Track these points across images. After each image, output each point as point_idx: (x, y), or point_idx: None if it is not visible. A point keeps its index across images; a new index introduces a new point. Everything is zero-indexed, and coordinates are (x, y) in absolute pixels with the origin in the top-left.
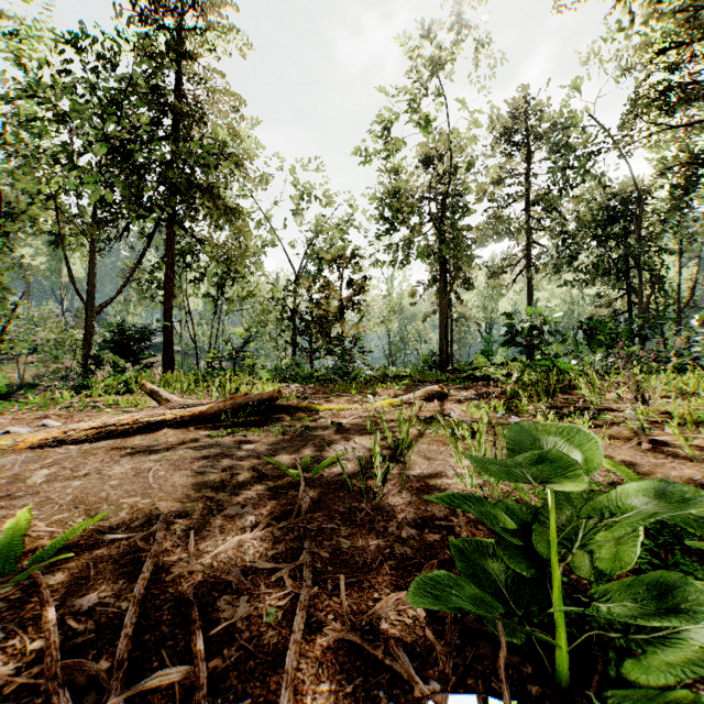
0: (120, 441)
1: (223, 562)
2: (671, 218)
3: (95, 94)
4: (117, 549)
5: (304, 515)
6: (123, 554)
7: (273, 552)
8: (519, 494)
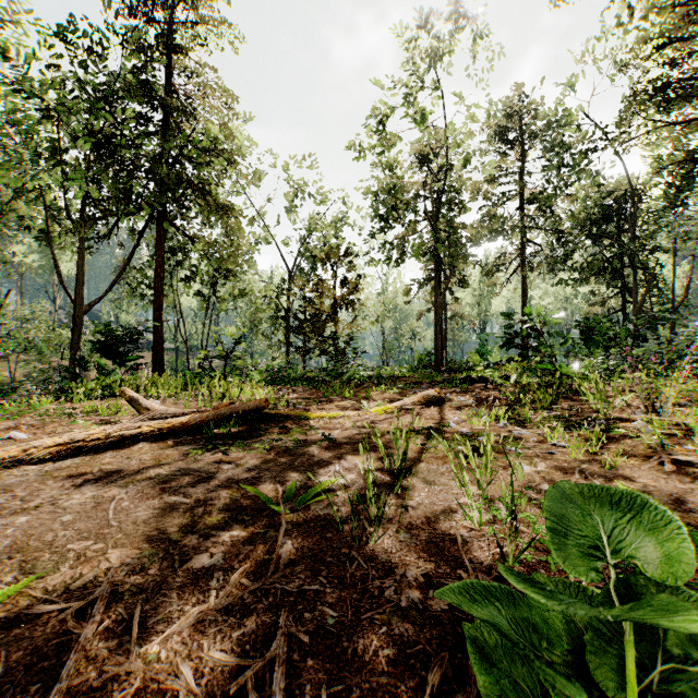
0: (88, 459)
1: (174, 651)
2: (666, 217)
3: (82, 87)
4: (44, 626)
5: (282, 570)
6: (50, 636)
7: (239, 632)
8: (539, 539)
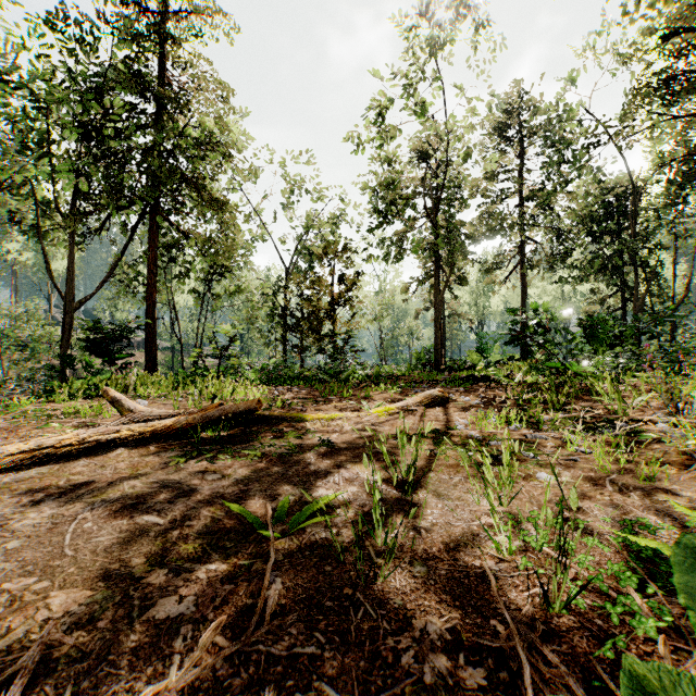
0: (57, 468)
1: None
2: (666, 214)
3: (71, 77)
4: None
5: (269, 622)
6: None
7: None
8: (588, 577)
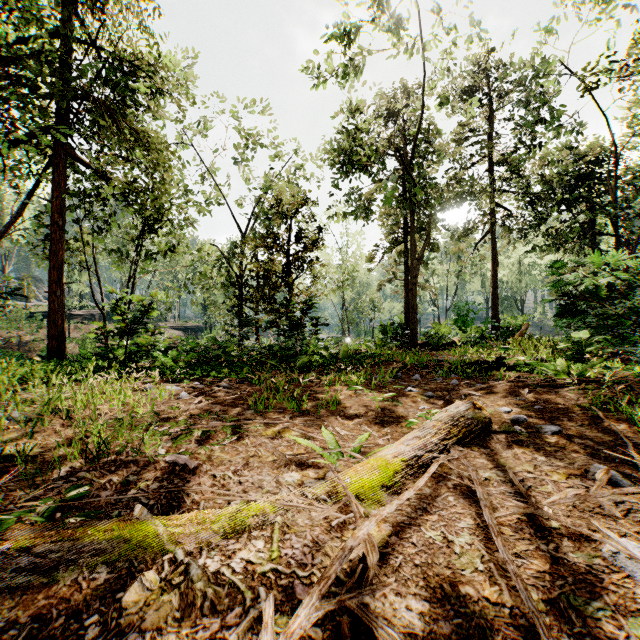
0: None
1: None
2: None
3: None
4: None
5: None
6: None
7: None
8: None
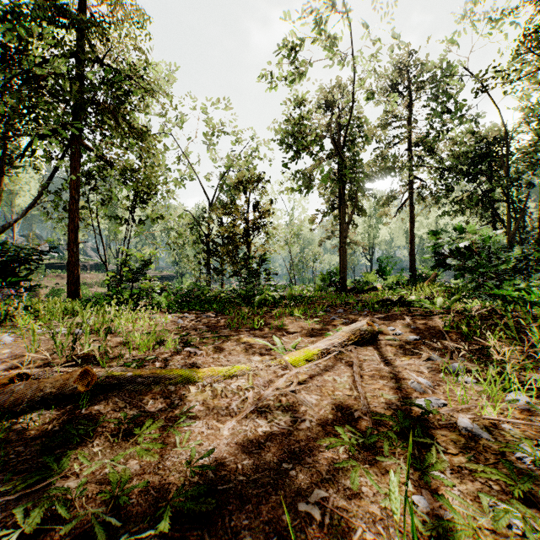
0: None
1: None
2: (534, 156)
3: None
4: None
5: None
6: None
7: None
8: None
